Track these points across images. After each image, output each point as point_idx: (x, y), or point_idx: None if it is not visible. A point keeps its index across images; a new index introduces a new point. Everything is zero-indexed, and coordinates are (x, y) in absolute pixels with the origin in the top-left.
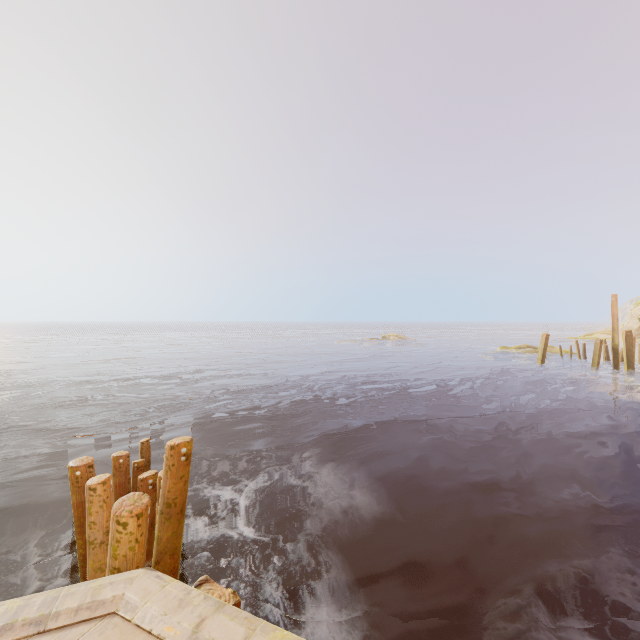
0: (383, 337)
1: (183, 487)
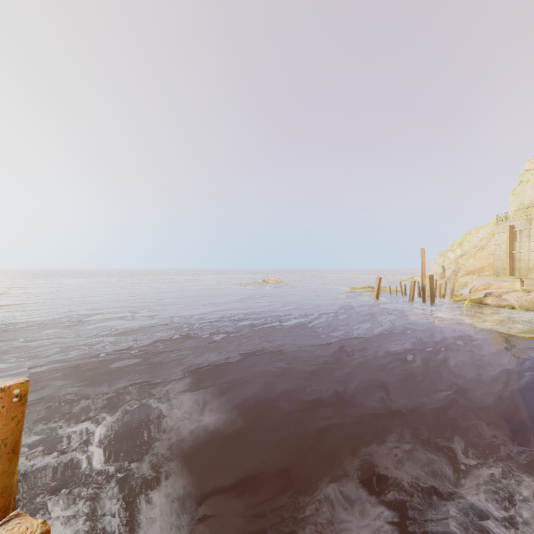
0: (263, 281)
1: (15, 427)
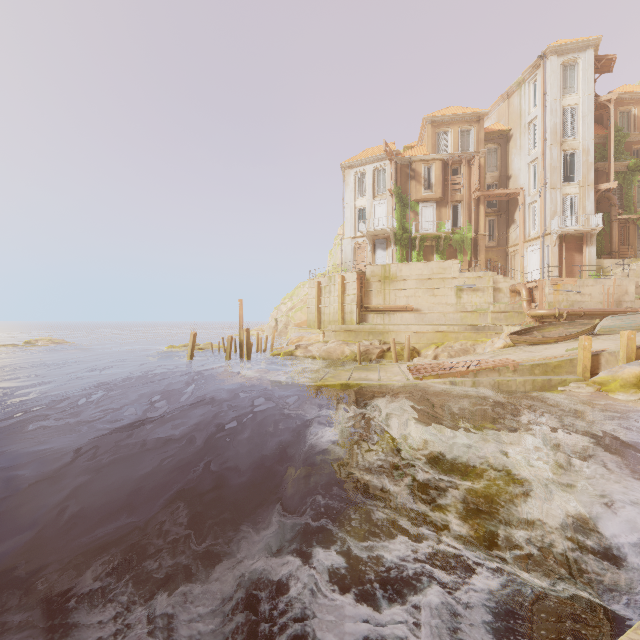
0: (27, 342)
1: None
